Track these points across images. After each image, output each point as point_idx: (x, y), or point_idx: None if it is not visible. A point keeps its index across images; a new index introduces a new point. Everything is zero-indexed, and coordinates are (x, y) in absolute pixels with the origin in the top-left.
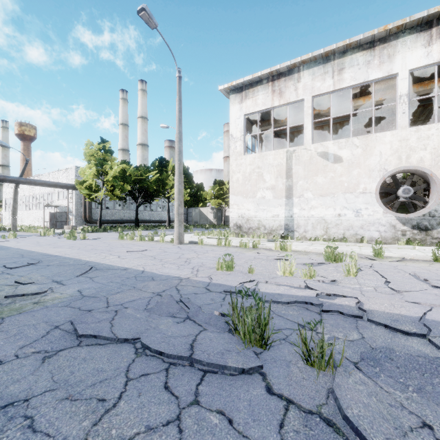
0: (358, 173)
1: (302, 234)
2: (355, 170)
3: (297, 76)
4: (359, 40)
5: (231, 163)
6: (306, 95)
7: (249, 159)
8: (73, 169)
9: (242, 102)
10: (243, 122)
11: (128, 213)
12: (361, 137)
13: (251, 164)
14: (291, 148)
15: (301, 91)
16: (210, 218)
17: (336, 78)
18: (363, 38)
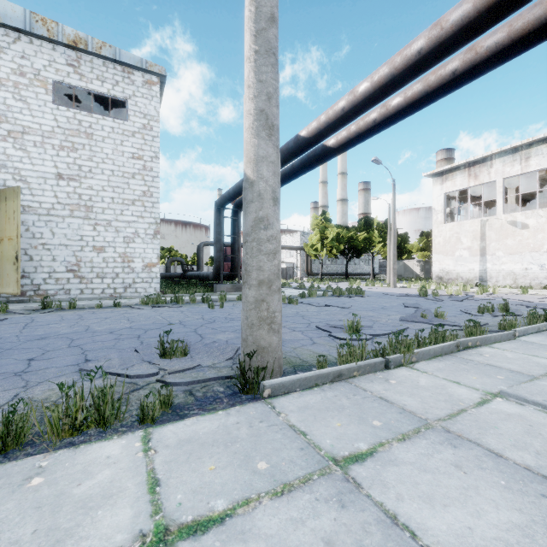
0: (542, 237)
1: (494, 283)
2: (540, 234)
3: (489, 163)
4: (541, 138)
5: (433, 230)
6: (498, 178)
7: (449, 227)
8: (298, 234)
9: (442, 184)
10: (444, 198)
11: (336, 267)
12: (545, 209)
13: (450, 230)
14: (484, 218)
15: (493, 175)
16: (416, 272)
17: (523, 165)
18: (544, 136)
